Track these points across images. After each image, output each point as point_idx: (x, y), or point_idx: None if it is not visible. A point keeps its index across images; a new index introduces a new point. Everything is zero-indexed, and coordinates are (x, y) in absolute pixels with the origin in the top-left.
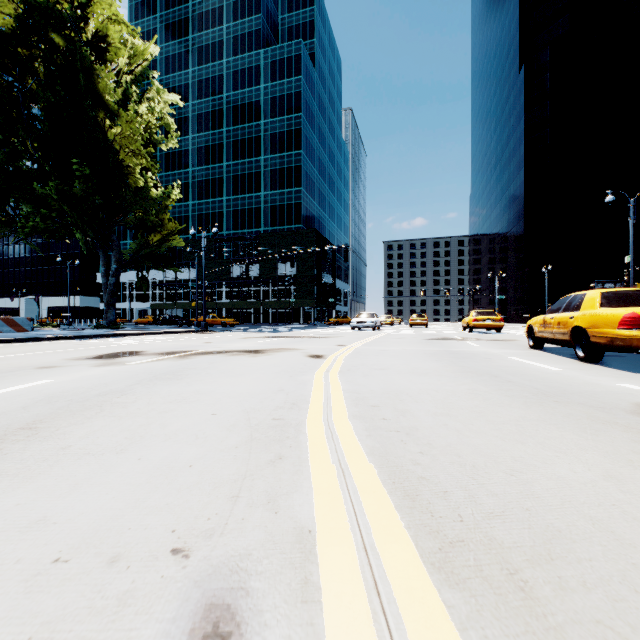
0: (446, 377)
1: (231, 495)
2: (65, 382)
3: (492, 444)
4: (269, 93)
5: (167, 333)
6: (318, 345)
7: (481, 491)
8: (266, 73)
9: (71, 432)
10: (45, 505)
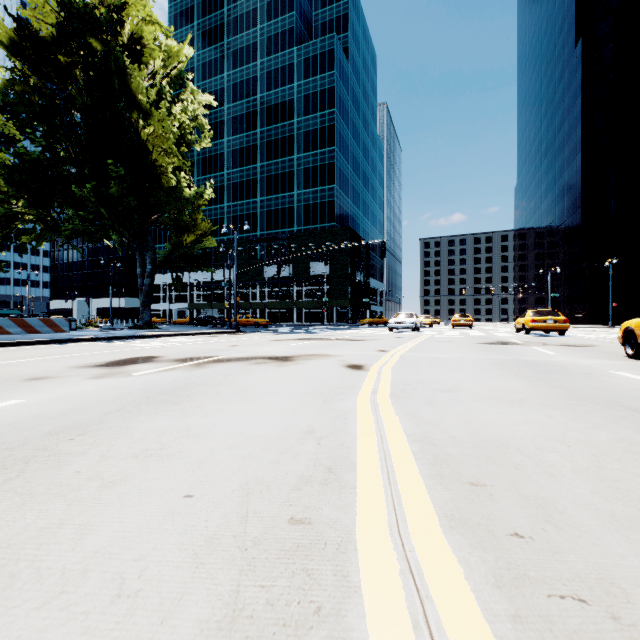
0: (556, 409)
1: None
2: (31, 405)
3: None
4: (302, 91)
5: (197, 334)
6: (355, 350)
7: None
8: (299, 71)
9: None
10: None
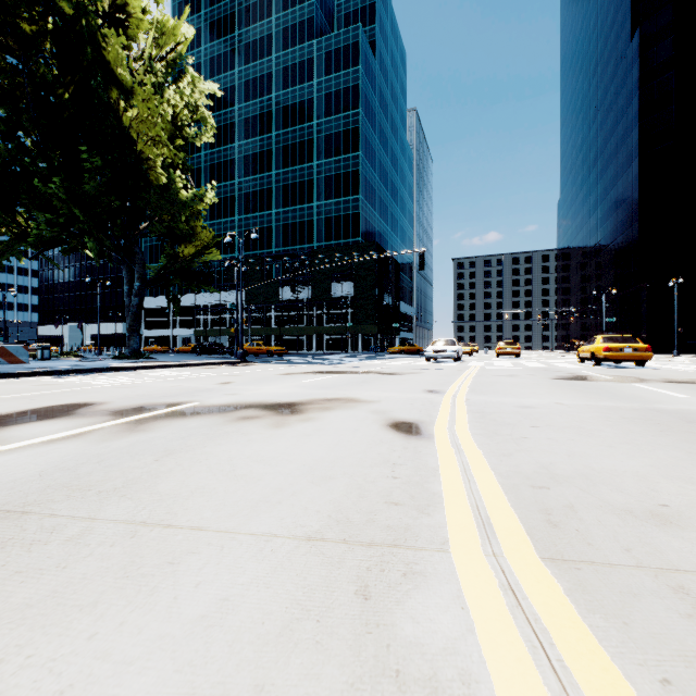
0: None
1: None
2: None
3: None
4: (323, 89)
5: (191, 365)
6: (395, 391)
7: None
8: (320, 66)
9: None
10: None
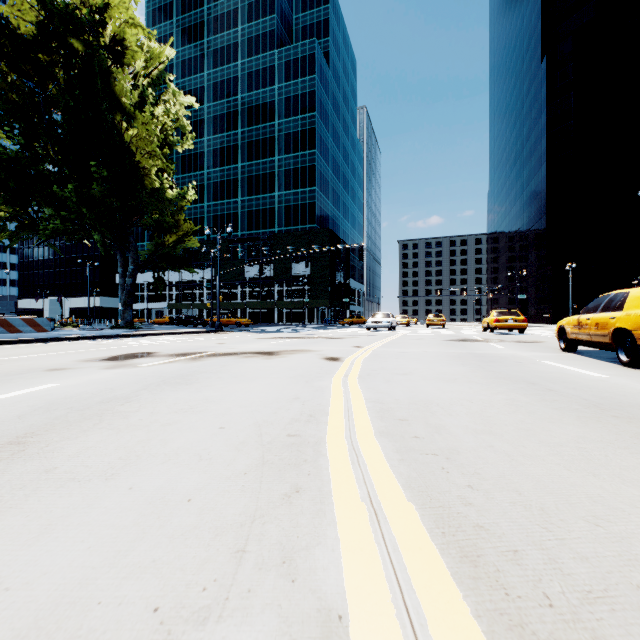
0: (477, 384)
1: (235, 548)
2: (70, 386)
3: (556, 475)
4: (283, 93)
5: (182, 333)
6: (334, 346)
7: (564, 551)
8: (280, 73)
9: (61, 449)
10: (3, 558)
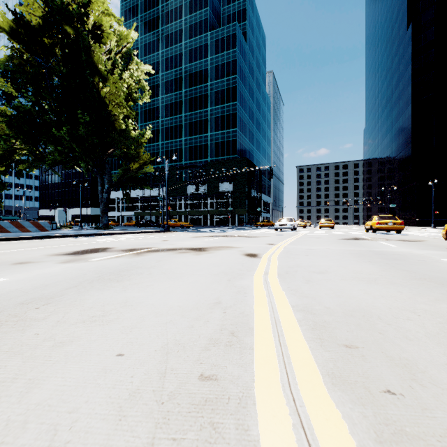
0: (403, 287)
1: None
2: (13, 282)
3: None
4: (214, 63)
5: (140, 233)
6: (251, 244)
7: None
8: (212, 49)
9: None
10: None
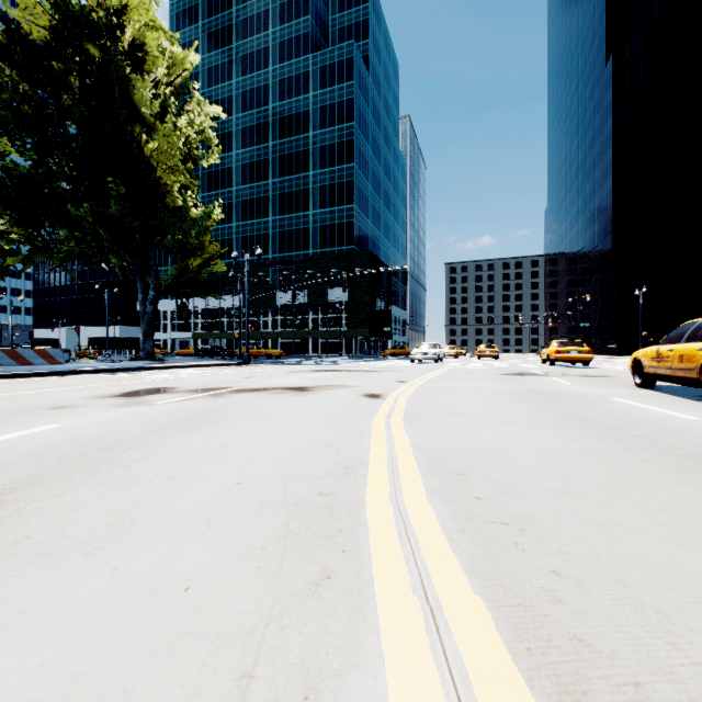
0: (545, 428)
1: (240, 671)
2: (71, 428)
3: (668, 557)
4: (318, 102)
5: (207, 366)
6: (374, 381)
7: None
8: (315, 80)
9: (41, 511)
10: None
